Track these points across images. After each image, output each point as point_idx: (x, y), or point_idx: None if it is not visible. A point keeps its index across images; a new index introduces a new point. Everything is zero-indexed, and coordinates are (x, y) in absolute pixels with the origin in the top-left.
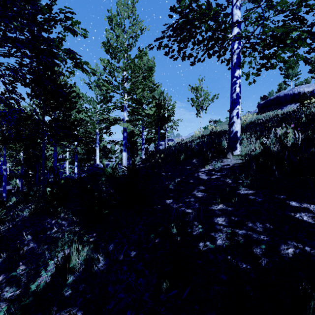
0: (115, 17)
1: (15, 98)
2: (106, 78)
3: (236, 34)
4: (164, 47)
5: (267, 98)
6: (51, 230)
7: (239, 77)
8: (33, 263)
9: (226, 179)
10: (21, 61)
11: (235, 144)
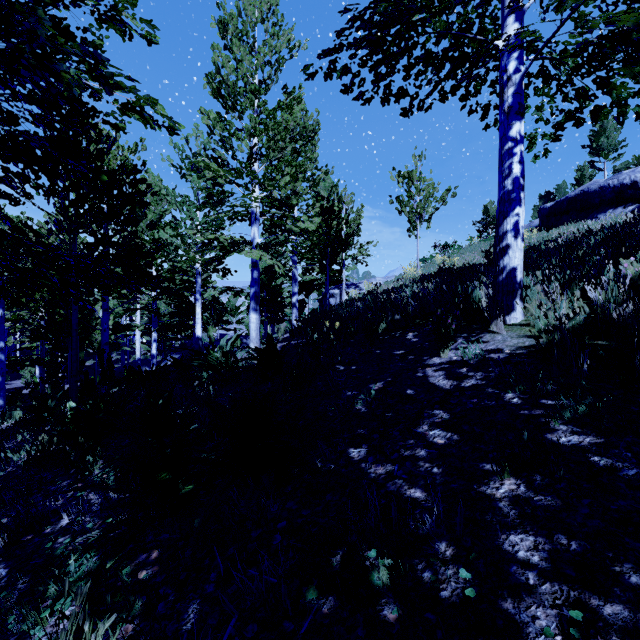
0: (234, 20)
1: (10, 195)
2: (214, 151)
3: (513, 37)
4: (342, 72)
5: (553, 197)
6: (57, 521)
7: (521, 140)
8: None
9: (504, 392)
10: None
11: (510, 299)
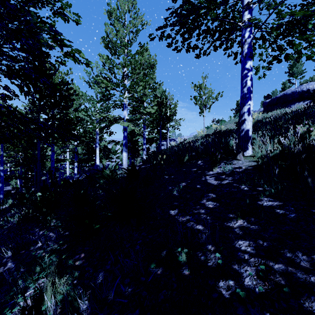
0: (115, 11)
1: (8, 95)
2: (105, 74)
3: (247, 21)
4: (167, 37)
5: (270, 97)
6: (35, 244)
7: (251, 69)
8: (1, 296)
9: (241, 185)
10: (2, 48)
11: (246, 144)
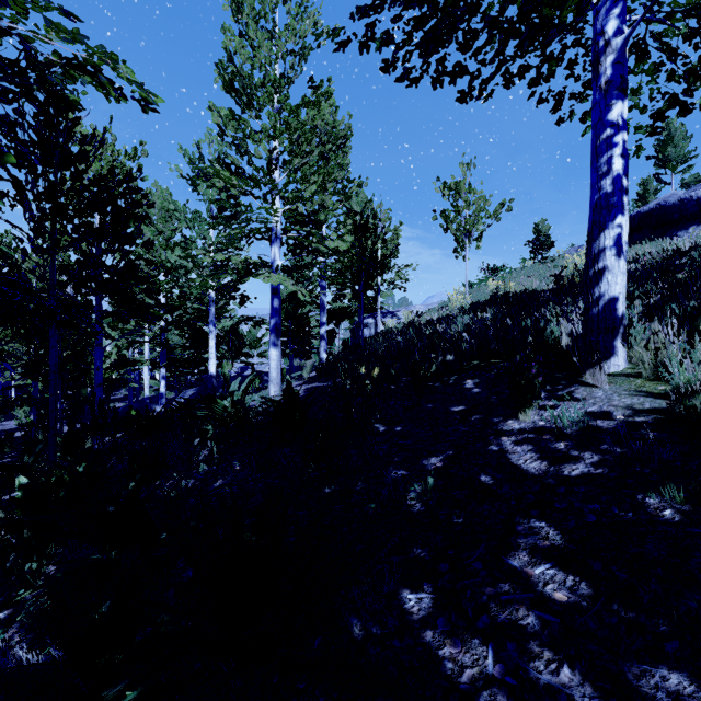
0: None
1: None
2: (225, 155)
3: None
4: (382, 42)
5: None
6: None
7: (624, 125)
8: None
9: (641, 494)
10: None
11: (610, 339)
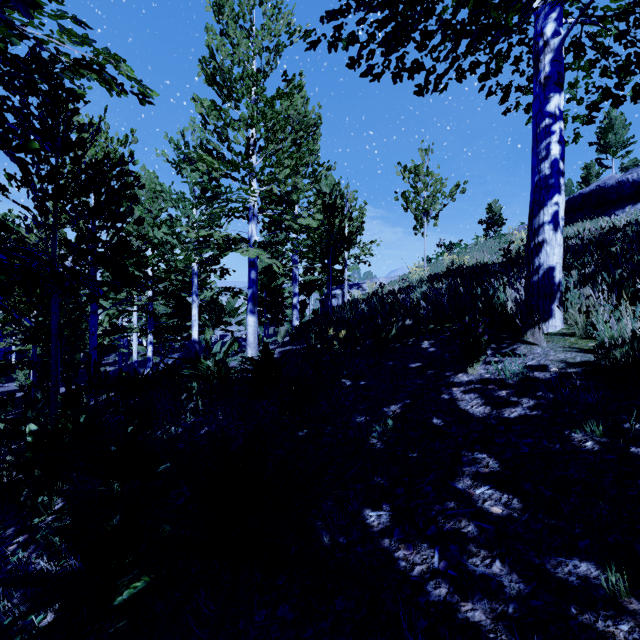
0: (230, 2)
1: None
2: (208, 142)
3: None
4: (348, 41)
5: None
6: None
7: (560, 115)
8: None
9: (568, 430)
10: None
11: (548, 303)
